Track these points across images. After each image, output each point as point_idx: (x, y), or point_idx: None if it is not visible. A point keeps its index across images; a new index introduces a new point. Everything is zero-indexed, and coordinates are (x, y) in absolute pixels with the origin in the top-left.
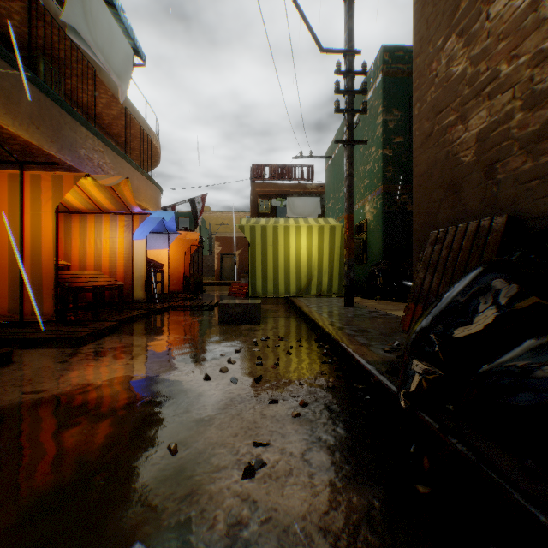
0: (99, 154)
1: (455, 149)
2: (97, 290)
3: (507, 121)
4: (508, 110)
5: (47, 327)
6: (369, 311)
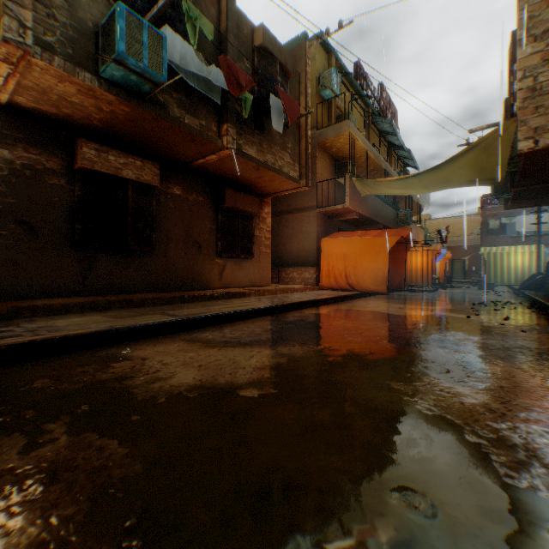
0: (412, 228)
1: None
2: (435, 279)
3: None
4: None
5: (429, 287)
6: None
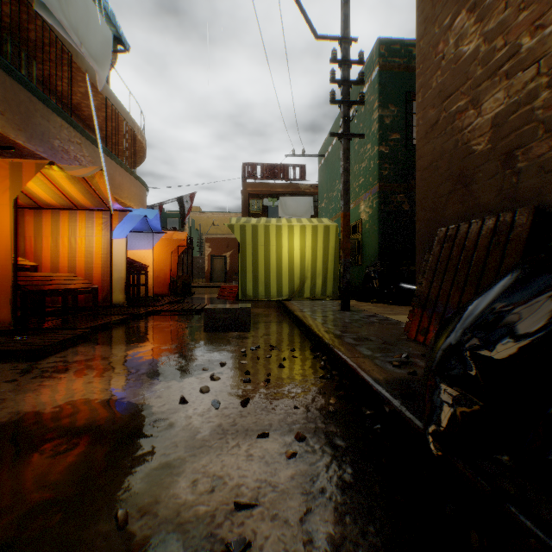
0: (76, 146)
1: (465, 137)
2: (66, 294)
3: (530, 101)
4: (531, 89)
5: (4, 337)
6: (367, 315)
